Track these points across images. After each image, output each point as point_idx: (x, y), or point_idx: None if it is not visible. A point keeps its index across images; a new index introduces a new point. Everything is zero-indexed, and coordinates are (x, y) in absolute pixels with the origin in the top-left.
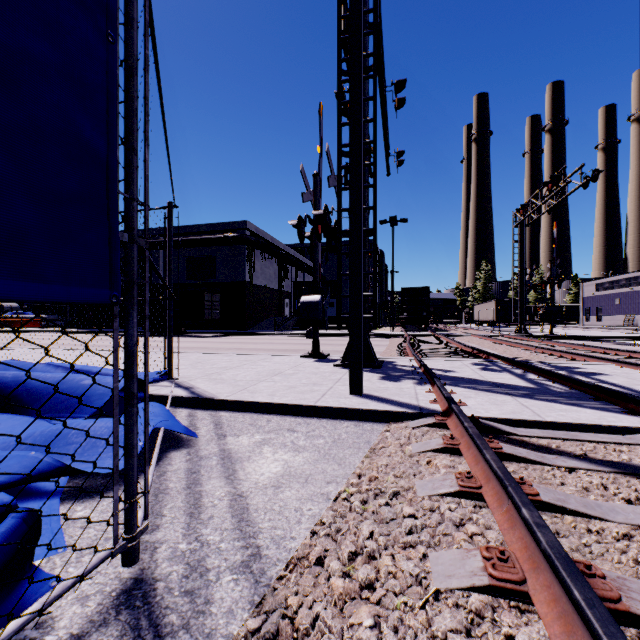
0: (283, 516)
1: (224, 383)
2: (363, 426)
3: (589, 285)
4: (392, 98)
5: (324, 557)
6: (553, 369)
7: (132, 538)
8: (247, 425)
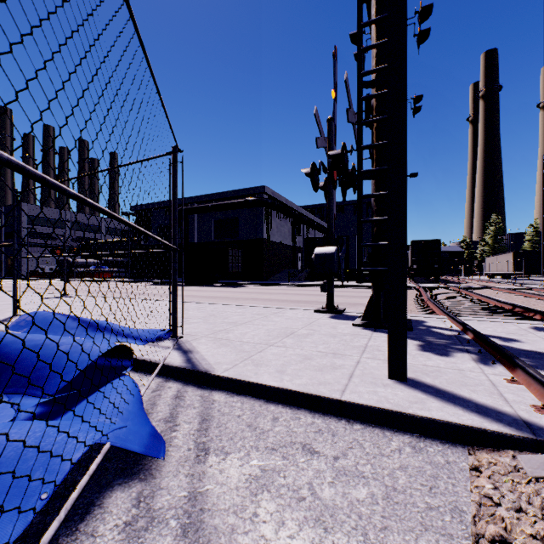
0: None
1: (228, 346)
2: (427, 452)
3: None
4: (414, 32)
5: None
6: None
7: None
8: (243, 427)
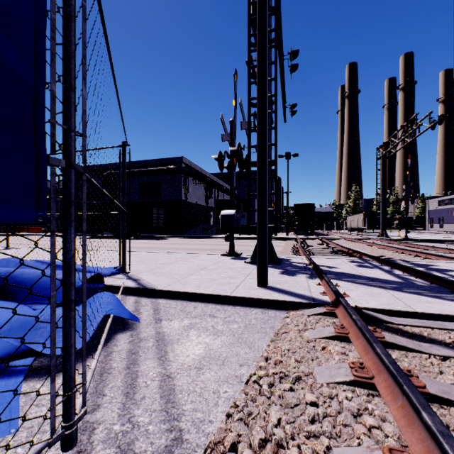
0: (203, 398)
1: (163, 276)
2: (268, 313)
3: (433, 201)
4: (288, 64)
5: (237, 445)
6: (413, 266)
7: (69, 426)
8: (178, 311)
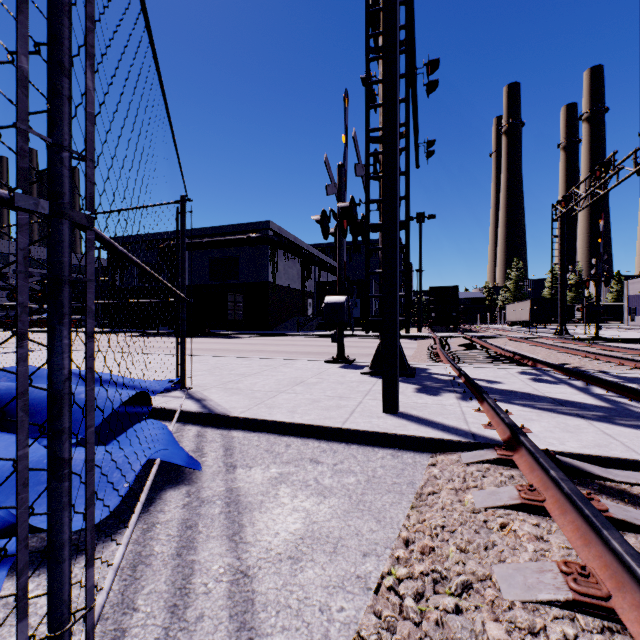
0: (303, 622)
1: (240, 394)
2: (402, 457)
3: (635, 283)
4: (423, 81)
5: None
6: (620, 381)
7: None
8: (262, 451)
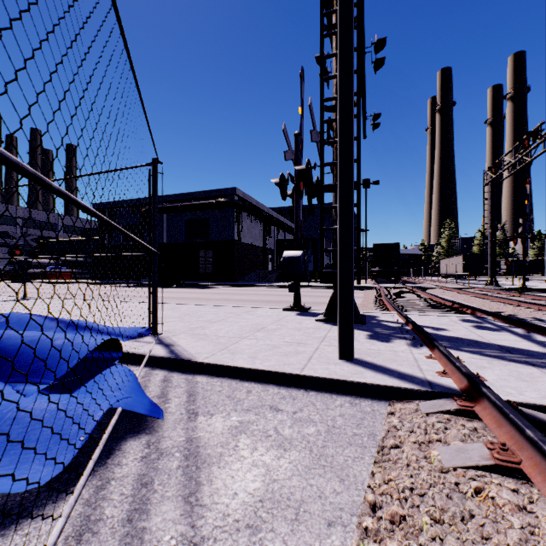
0: None
1: (206, 340)
2: (360, 405)
3: None
4: (371, 59)
5: None
6: None
7: None
8: (224, 398)
